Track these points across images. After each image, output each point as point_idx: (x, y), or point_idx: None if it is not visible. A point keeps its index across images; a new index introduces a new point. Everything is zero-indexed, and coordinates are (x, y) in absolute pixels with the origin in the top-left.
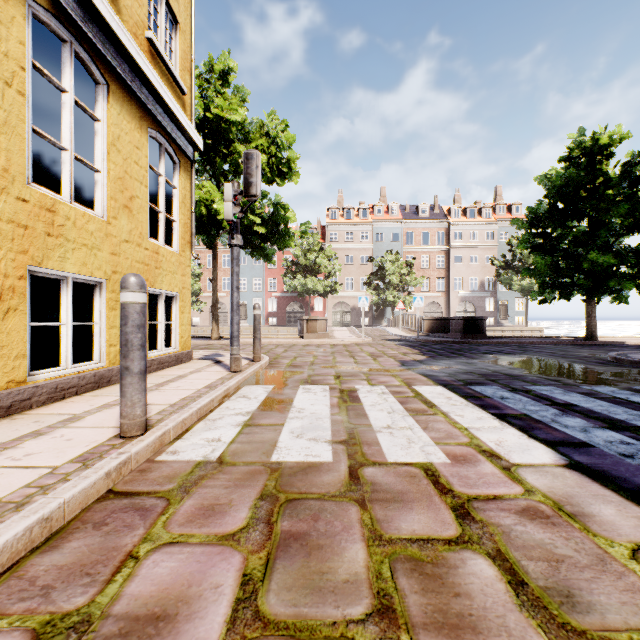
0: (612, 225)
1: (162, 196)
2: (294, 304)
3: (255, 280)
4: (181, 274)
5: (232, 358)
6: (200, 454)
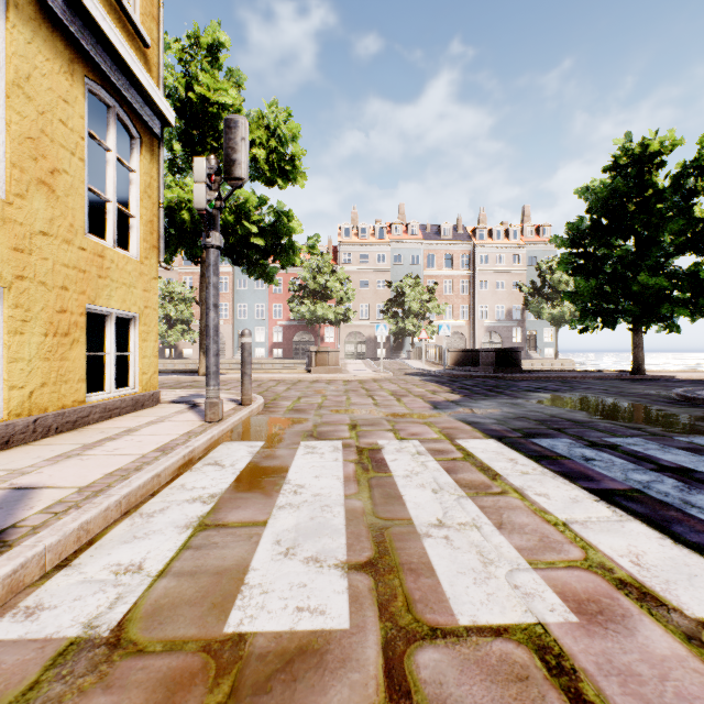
0: (661, 244)
1: (111, 179)
2: (302, 334)
3: (257, 306)
4: (142, 288)
5: (207, 403)
6: (83, 615)
